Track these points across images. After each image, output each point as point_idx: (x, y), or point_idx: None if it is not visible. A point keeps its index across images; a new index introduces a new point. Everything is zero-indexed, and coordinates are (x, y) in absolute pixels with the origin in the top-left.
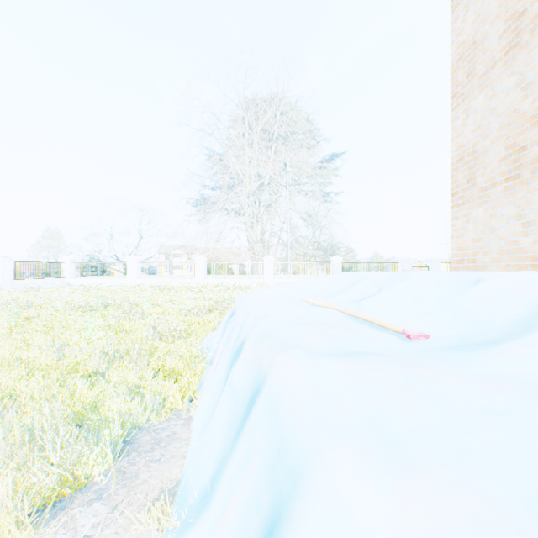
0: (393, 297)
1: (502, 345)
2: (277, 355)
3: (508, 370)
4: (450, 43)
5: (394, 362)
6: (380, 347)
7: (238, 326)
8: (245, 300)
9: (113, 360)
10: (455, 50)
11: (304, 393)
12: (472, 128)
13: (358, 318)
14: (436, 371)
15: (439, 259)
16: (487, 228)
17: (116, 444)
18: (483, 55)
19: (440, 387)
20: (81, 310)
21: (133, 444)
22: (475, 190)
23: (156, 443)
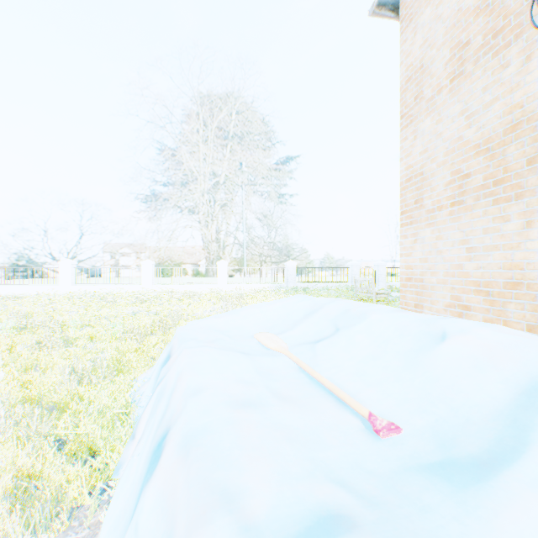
0: (352, 342)
1: (501, 478)
2: None
3: None
4: (400, 64)
5: None
6: (344, 461)
7: (166, 395)
8: (184, 339)
9: (1, 428)
10: (404, 71)
11: None
12: (420, 150)
13: (314, 378)
14: None
15: (384, 264)
16: (434, 249)
17: None
18: (430, 80)
19: None
20: None
21: None
22: (423, 211)
23: None
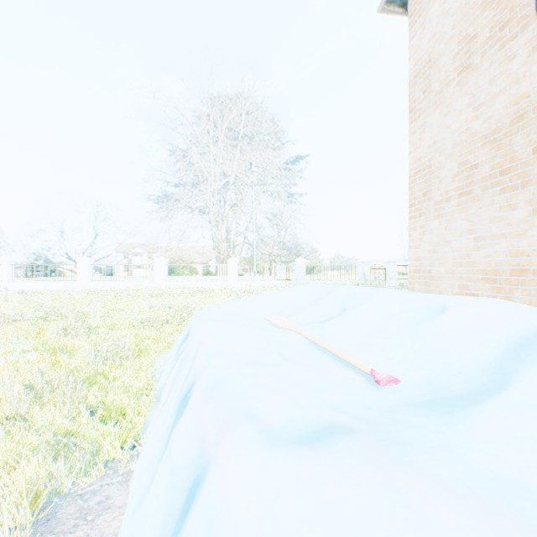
0: (358, 320)
1: (482, 406)
2: (224, 437)
3: (500, 460)
4: (408, 59)
5: (369, 455)
6: (348, 401)
7: (189, 360)
8: (201, 320)
9: (40, 396)
10: (412, 65)
11: (252, 533)
12: (428, 143)
13: (322, 347)
14: (423, 482)
15: (395, 261)
16: (442, 240)
17: (27, 524)
18: (439, 74)
19: (436, 534)
20: (13, 324)
21: (50, 521)
22: (431, 203)
23: (82, 516)
